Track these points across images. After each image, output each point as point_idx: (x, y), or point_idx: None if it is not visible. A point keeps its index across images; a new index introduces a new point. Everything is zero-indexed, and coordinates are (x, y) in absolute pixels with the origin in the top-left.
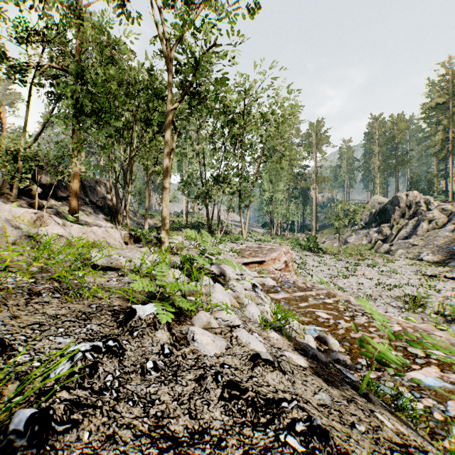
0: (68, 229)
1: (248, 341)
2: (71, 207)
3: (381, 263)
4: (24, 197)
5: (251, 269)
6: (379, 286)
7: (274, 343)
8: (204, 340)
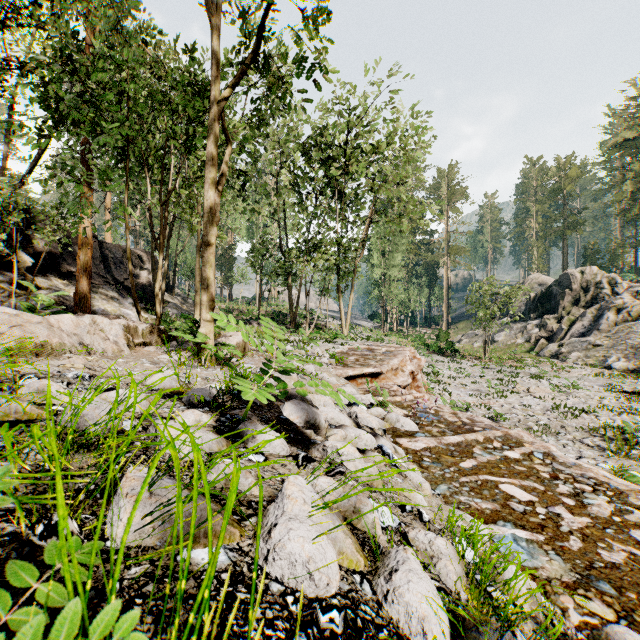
0: None
1: None
2: (78, 288)
3: (550, 372)
4: (6, 271)
5: (359, 386)
6: (557, 411)
7: None
8: None
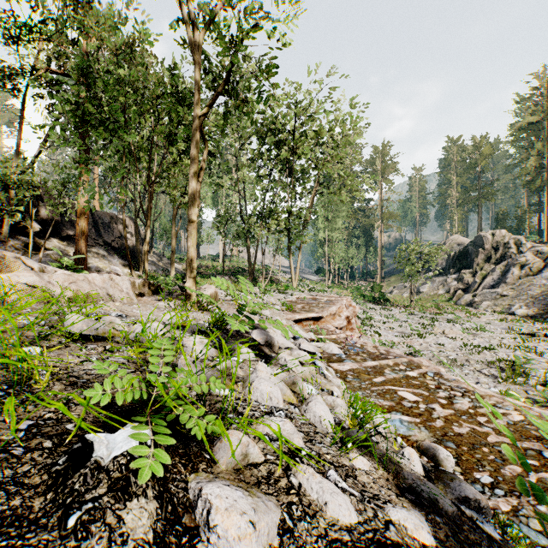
0: (47, 277)
1: (322, 499)
2: (77, 249)
3: (463, 318)
4: (18, 236)
5: (304, 327)
6: (464, 348)
7: (365, 484)
8: (231, 529)
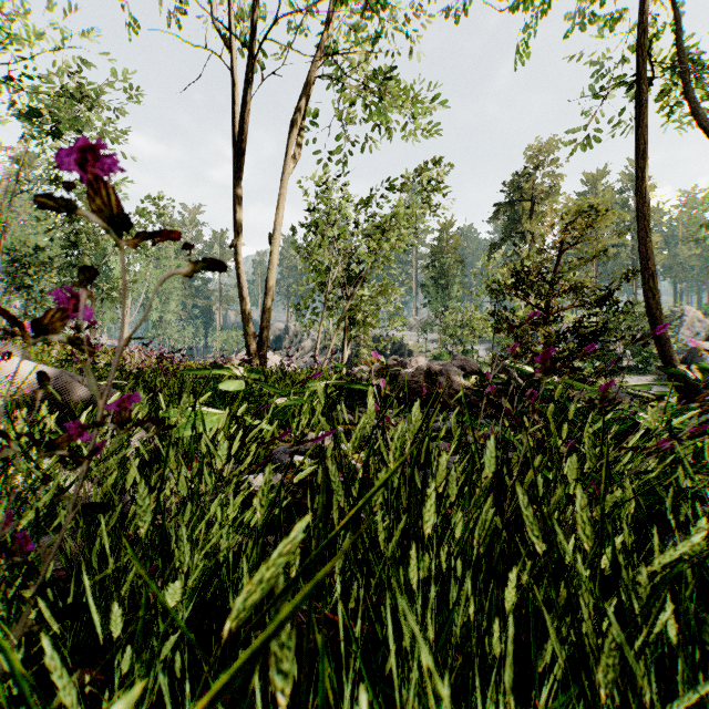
0: None
1: None
2: None
3: None
4: None
5: None
6: None
7: None
8: None
